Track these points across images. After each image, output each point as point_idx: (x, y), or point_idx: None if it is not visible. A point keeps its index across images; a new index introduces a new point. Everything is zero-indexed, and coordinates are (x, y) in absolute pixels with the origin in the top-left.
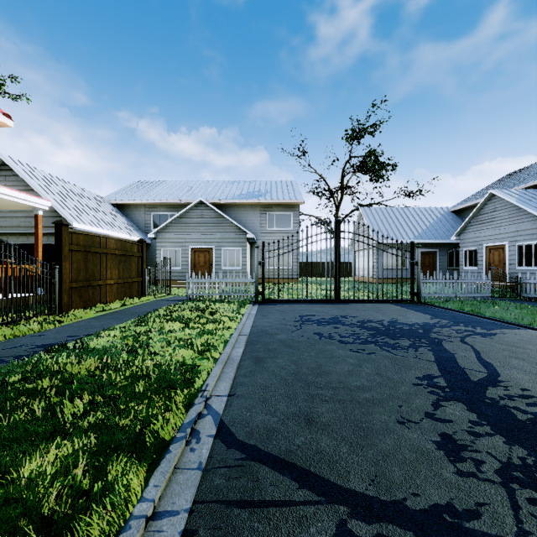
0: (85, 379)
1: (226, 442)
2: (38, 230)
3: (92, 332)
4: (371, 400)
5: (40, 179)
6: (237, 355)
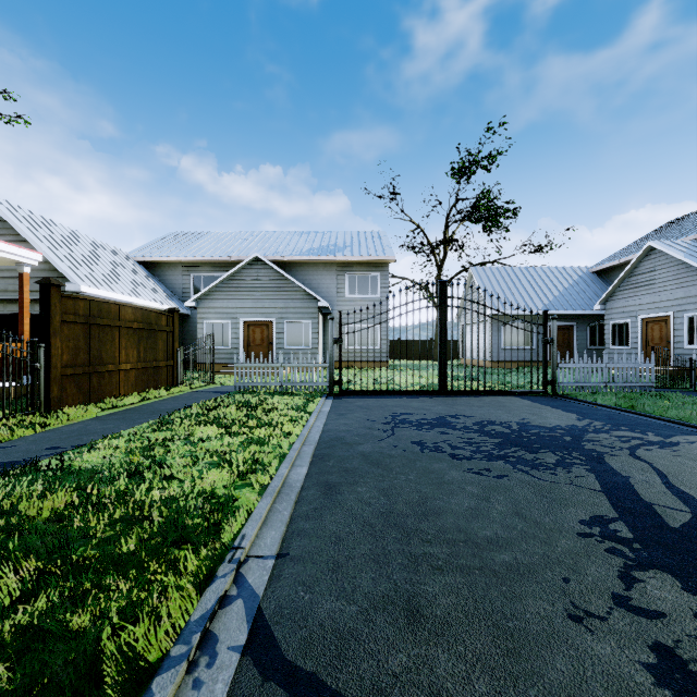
0: (44, 527)
1: (261, 665)
2: (23, 294)
3: (86, 442)
4: (514, 568)
5: (37, 227)
6: (298, 479)
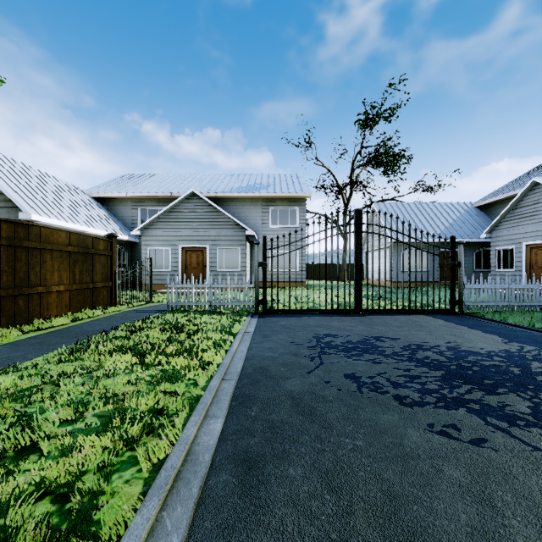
0: None
1: None
2: None
3: None
4: None
5: None
6: (208, 444)
